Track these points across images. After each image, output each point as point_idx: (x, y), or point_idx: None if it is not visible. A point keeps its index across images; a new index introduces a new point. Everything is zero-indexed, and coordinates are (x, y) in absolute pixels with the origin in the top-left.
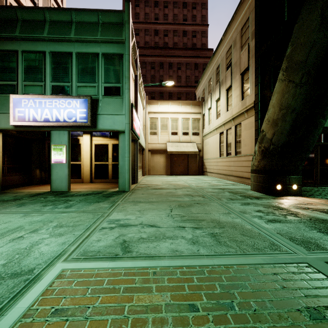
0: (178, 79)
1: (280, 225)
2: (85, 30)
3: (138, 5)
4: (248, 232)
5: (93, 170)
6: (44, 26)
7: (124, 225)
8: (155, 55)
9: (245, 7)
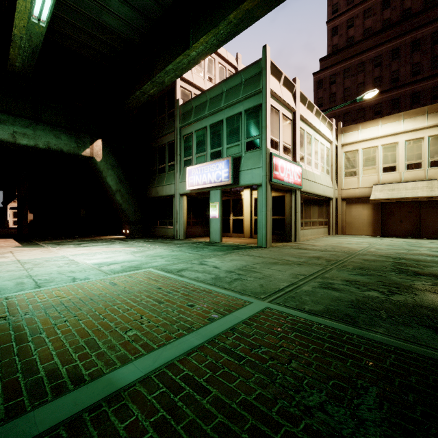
0: (433, 62)
1: (323, 291)
2: (231, 95)
3: None
4: (271, 285)
5: (252, 225)
6: (206, 105)
7: (203, 264)
8: (381, 42)
9: None
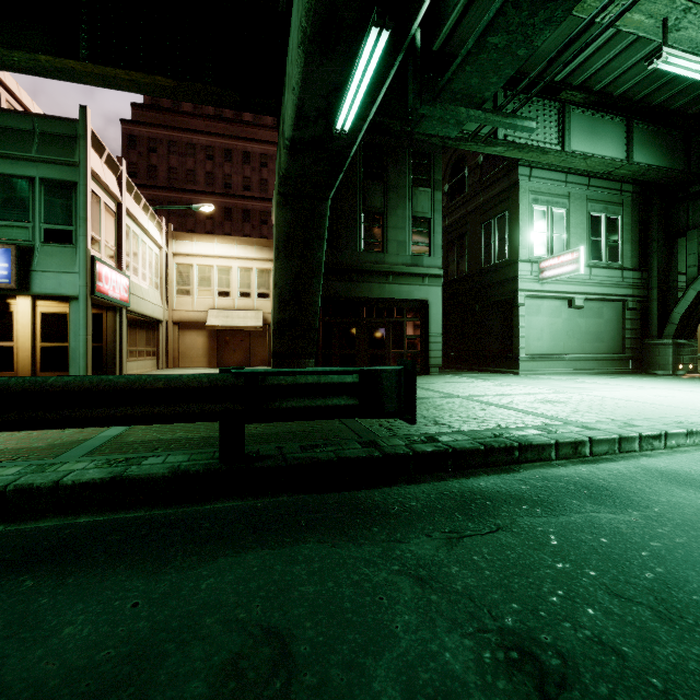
0: (261, 185)
1: None
2: (10, 141)
3: None
4: None
5: (37, 357)
6: None
7: None
8: (214, 132)
9: None
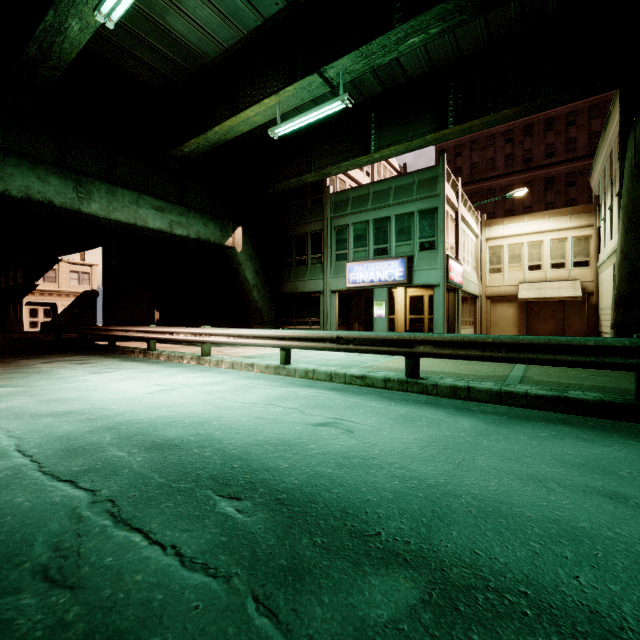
0: (567, 145)
1: None
2: (402, 193)
3: None
4: None
5: (407, 325)
6: (368, 199)
7: None
8: None
9: None
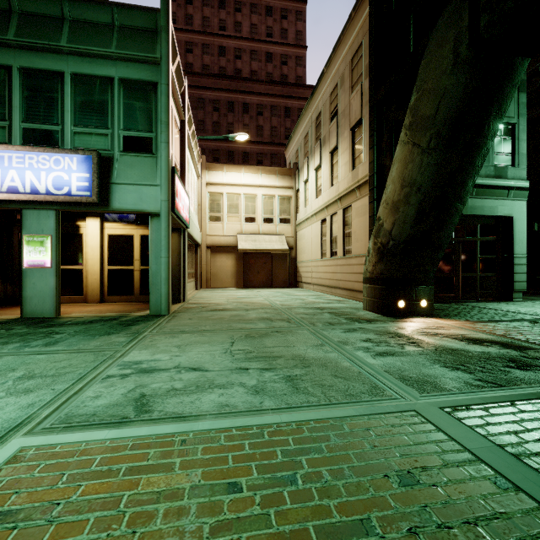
0: (258, 130)
1: (391, 360)
2: (89, 36)
3: (190, 2)
4: (343, 372)
5: (105, 280)
6: (8, 20)
7: (148, 370)
8: (219, 88)
9: (357, 26)
